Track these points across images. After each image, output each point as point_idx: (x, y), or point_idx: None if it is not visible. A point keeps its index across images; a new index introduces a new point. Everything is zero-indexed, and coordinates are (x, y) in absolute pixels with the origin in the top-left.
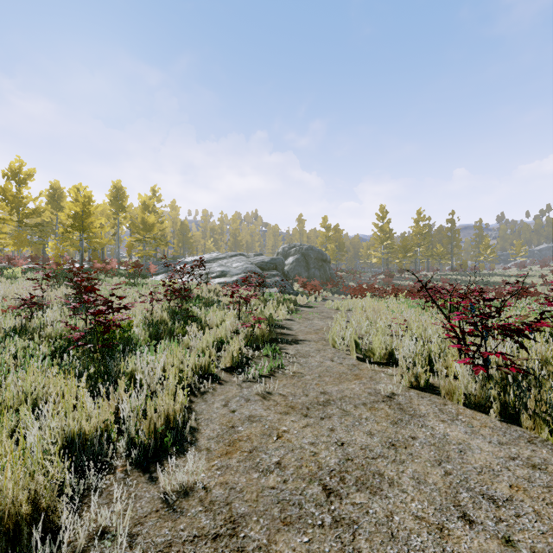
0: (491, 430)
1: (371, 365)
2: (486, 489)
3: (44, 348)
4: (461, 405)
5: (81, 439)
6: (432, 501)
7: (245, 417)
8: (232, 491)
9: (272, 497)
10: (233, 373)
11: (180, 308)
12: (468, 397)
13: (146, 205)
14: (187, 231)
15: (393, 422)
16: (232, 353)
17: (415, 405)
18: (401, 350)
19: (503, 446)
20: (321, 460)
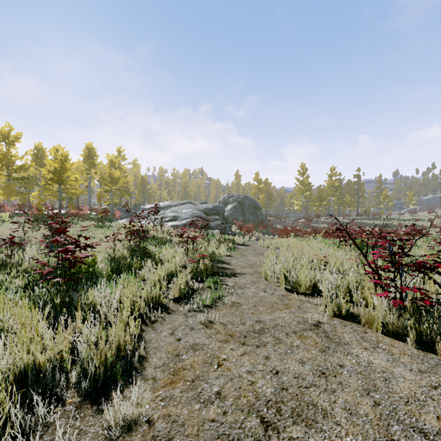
0: (410, 358)
1: (298, 295)
2: (416, 421)
3: (19, 281)
4: (380, 333)
5: (35, 371)
6: (366, 435)
7: (189, 346)
8: (174, 424)
9: (212, 431)
10: (180, 303)
11: (138, 246)
12: (386, 326)
13: (113, 162)
14: (146, 183)
15: (321, 350)
16: (179, 286)
17: (339, 333)
18: (324, 283)
19: (423, 374)
20: (258, 390)
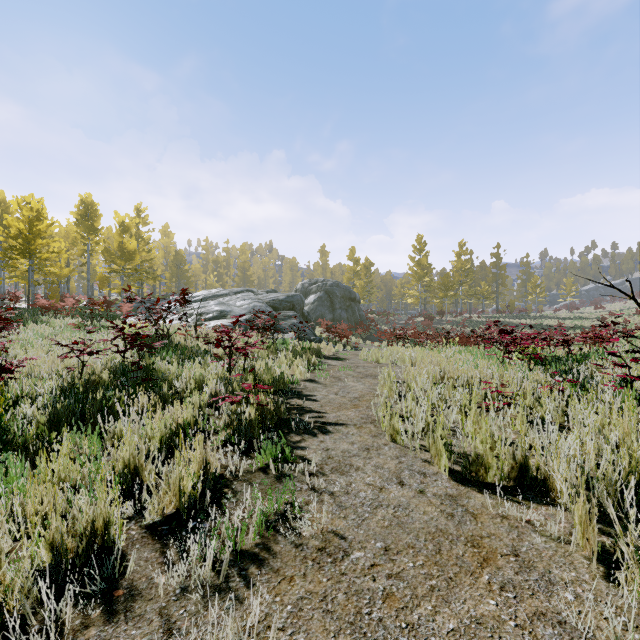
0: None
1: (489, 496)
2: None
3: None
4: None
5: None
6: None
7: None
8: None
9: None
10: (170, 546)
11: (134, 364)
12: None
13: (125, 226)
14: (183, 262)
15: None
16: (177, 482)
17: None
18: (556, 465)
19: None
20: None
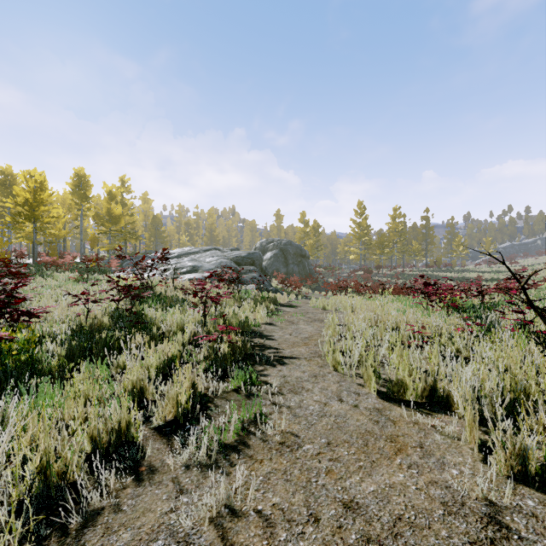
0: None
1: (406, 409)
2: None
3: None
4: None
5: None
6: None
7: None
8: None
9: None
10: (173, 440)
11: (128, 311)
12: None
13: (112, 194)
14: (160, 224)
15: None
16: (175, 397)
17: None
18: (455, 386)
19: None
20: None
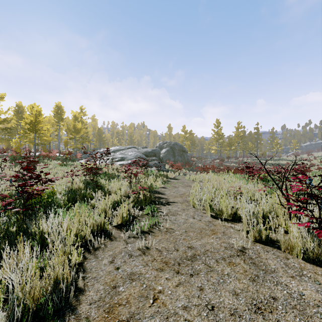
0: None
1: (222, 221)
2: None
3: None
4: (301, 259)
5: None
6: None
7: (127, 275)
8: None
9: None
10: (122, 230)
11: (91, 180)
12: (307, 253)
13: (76, 117)
14: (102, 133)
15: (252, 279)
16: (122, 214)
17: (264, 259)
18: (243, 211)
19: None
20: None
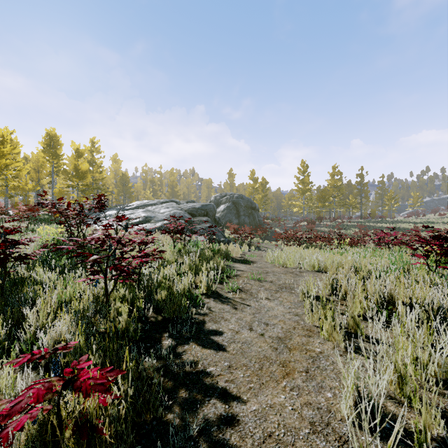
0: None
1: None
2: None
3: None
4: None
5: None
6: None
7: None
8: None
9: None
10: None
11: None
12: None
13: (79, 152)
14: (127, 181)
15: None
16: None
17: None
18: None
19: None
20: None
